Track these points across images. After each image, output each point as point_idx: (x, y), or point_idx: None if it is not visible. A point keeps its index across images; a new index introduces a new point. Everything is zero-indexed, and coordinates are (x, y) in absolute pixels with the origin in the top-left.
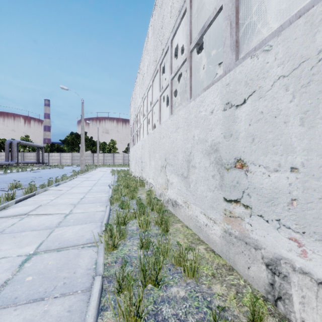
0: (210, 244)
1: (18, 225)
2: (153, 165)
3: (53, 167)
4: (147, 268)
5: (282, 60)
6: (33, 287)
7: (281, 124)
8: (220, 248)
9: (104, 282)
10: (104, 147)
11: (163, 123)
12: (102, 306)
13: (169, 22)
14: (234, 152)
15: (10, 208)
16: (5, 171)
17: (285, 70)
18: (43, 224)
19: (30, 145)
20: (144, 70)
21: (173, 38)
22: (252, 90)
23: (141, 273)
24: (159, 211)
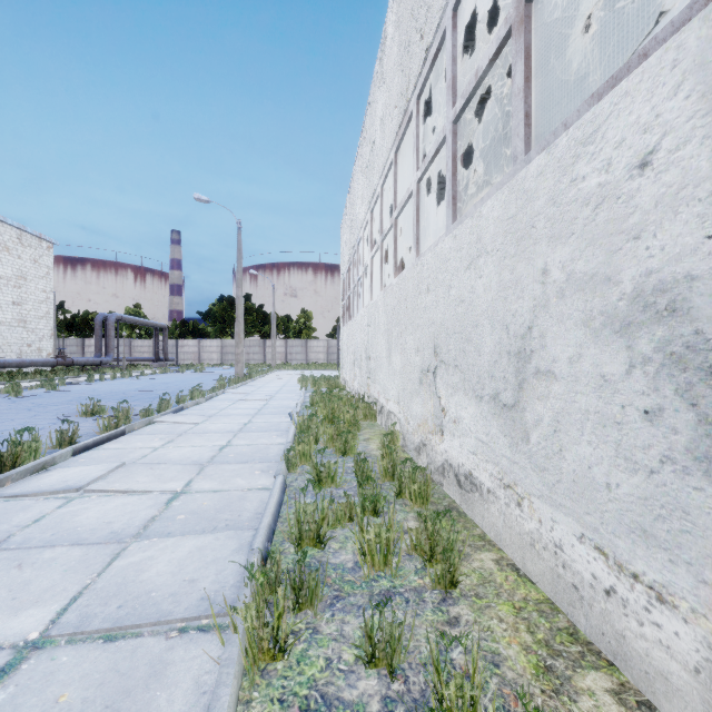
0: (630, 671)
1: (49, 521)
2: (397, 366)
3: (183, 370)
4: None
5: None
6: None
7: None
8: None
9: None
10: (287, 326)
11: (426, 251)
12: None
13: None
14: None
15: (58, 467)
16: (89, 376)
17: None
18: (106, 524)
19: (142, 323)
20: (373, 132)
21: (459, 2)
22: None
23: None
24: (419, 499)
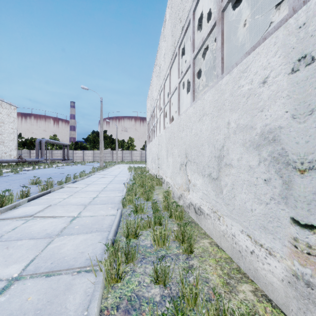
0: (259, 283)
1: (19, 229)
2: (170, 162)
3: (76, 164)
4: None
5: None
6: None
7: None
8: (283, 299)
9: None
10: (123, 144)
11: (182, 113)
12: None
13: None
14: None
15: (21, 206)
16: (33, 167)
17: None
18: (44, 230)
19: (57, 143)
20: (160, 60)
21: (195, 8)
22: None
23: None
24: (178, 218)
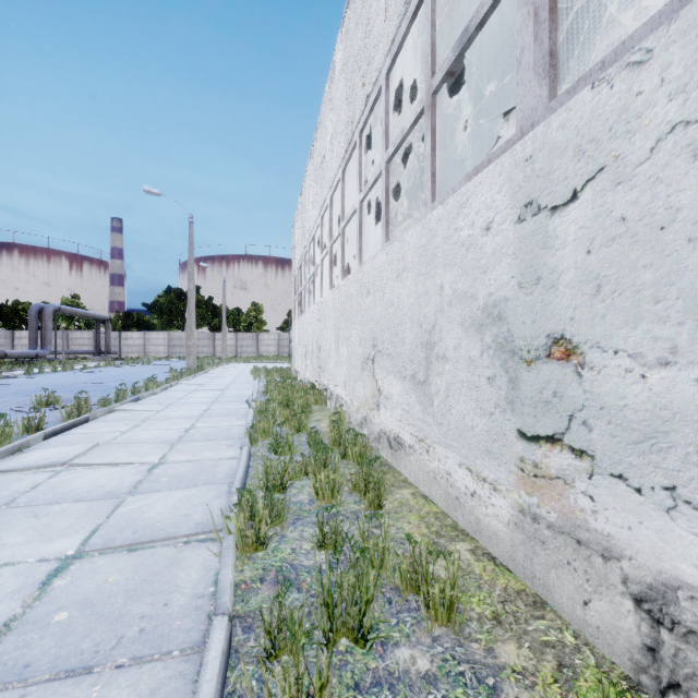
0: (482, 539)
1: (46, 487)
2: (344, 356)
3: (128, 363)
4: (338, 600)
5: (681, 83)
6: (69, 638)
7: (679, 244)
8: (509, 550)
9: (235, 630)
10: (237, 318)
11: (367, 260)
12: (229, 693)
13: (382, 32)
14: (545, 320)
15: (33, 449)
16: (28, 370)
17: (691, 106)
18: (100, 487)
19: (82, 314)
20: (324, 147)
21: (391, 69)
22: (595, 166)
23: (324, 613)
24: (359, 459)
